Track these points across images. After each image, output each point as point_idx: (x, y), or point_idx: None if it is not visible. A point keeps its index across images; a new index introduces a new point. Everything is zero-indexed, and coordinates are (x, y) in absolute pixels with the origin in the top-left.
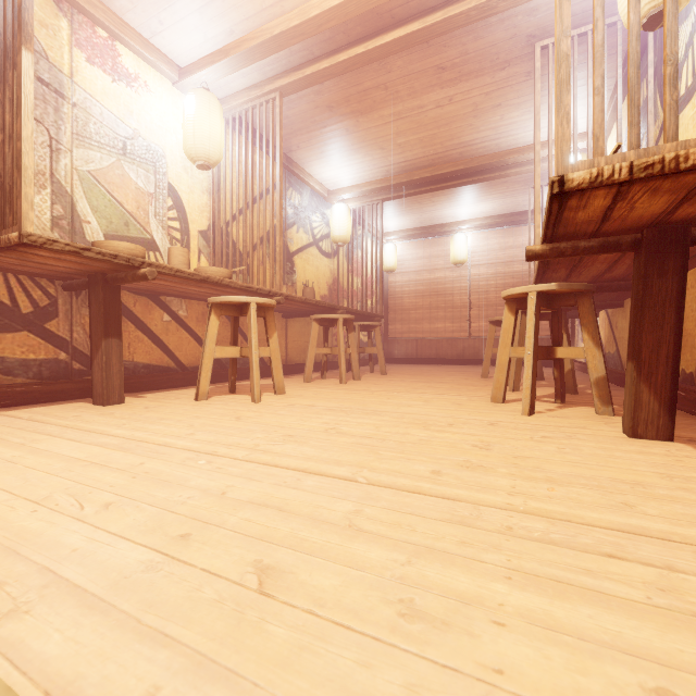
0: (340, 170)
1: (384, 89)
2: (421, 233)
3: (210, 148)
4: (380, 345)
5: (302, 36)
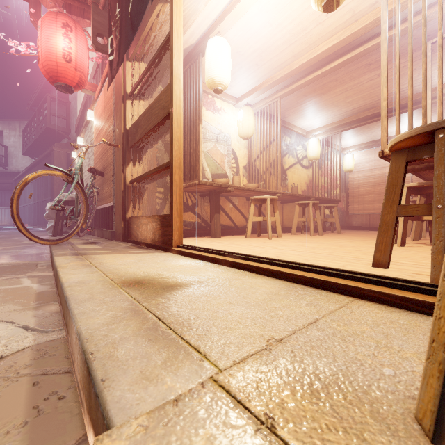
0: (313, 120)
1: (335, 81)
2: (372, 145)
3: (248, 131)
4: (336, 217)
5: (290, 76)
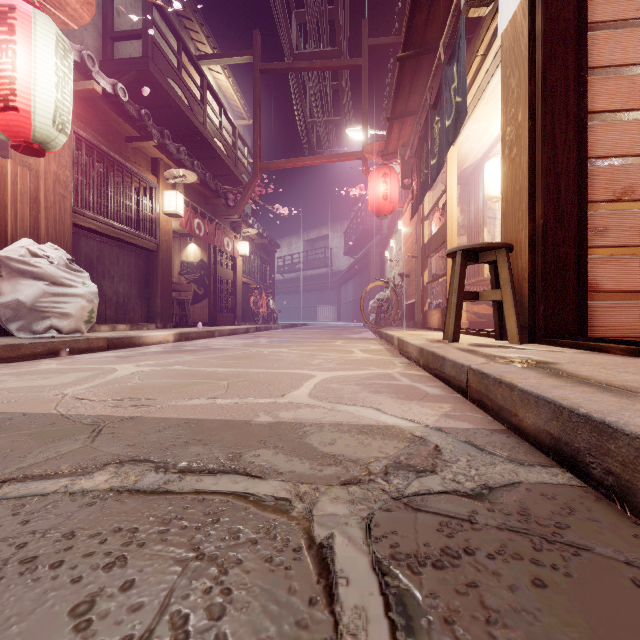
0: None
1: None
2: None
3: None
4: None
5: None
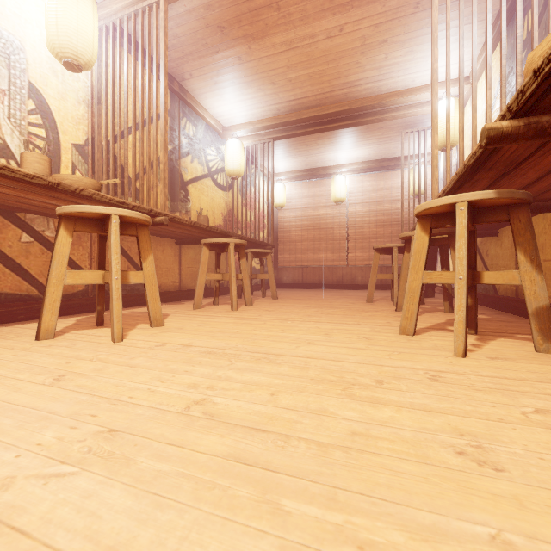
0: (234, 105)
1: (276, 10)
2: (306, 174)
3: (78, 43)
4: (271, 271)
5: None
